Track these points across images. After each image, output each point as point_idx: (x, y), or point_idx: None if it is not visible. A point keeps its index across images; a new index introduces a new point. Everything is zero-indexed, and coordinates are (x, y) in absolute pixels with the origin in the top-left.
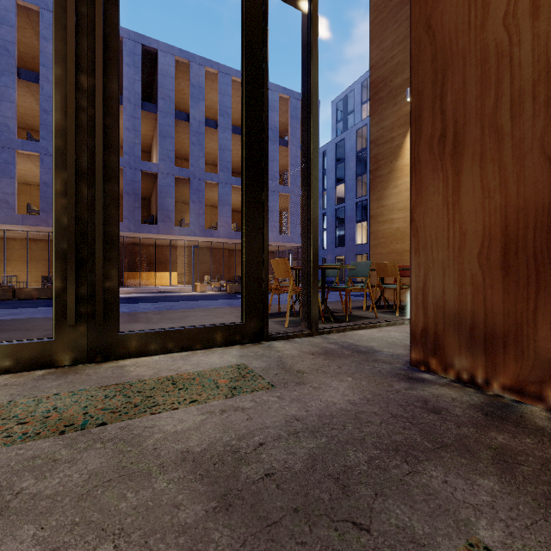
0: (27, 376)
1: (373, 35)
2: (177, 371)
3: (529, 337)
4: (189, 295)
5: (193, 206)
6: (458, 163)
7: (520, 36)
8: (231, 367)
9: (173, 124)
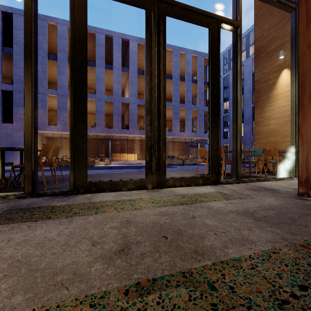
0: (142, 191)
1: (256, 22)
2: (195, 192)
3: None
4: None
5: None
6: None
7: None
8: (215, 192)
9: (136, 77)
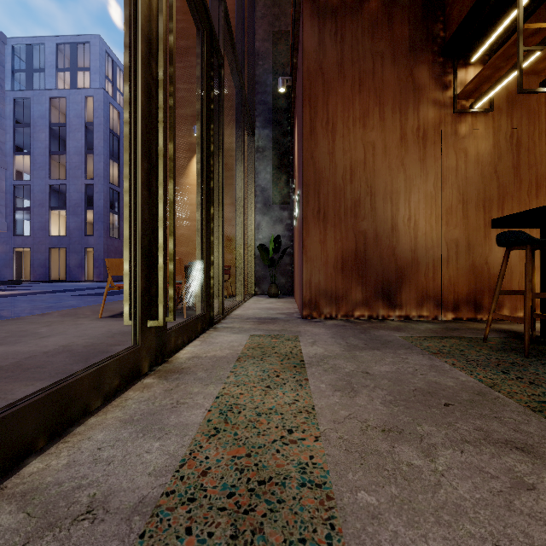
0: (155, 384)
1: None
2: (239, 346)
3: (350, 295)
4: None
5: None
6: (325, 225)
7: (347, 187)
8: (253, 337)
9: None
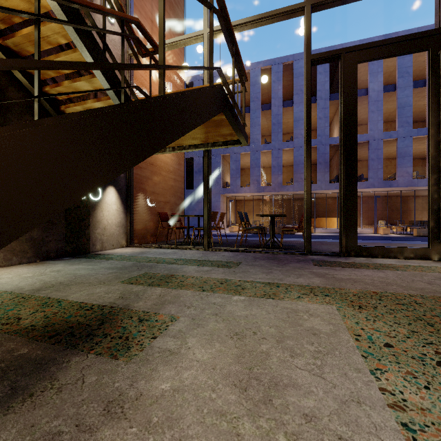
0: (427, 261)
1: None
2: None
3: None
4: (377, 236)
5: (371, 163)
6: None
7: None
8: None
9: None
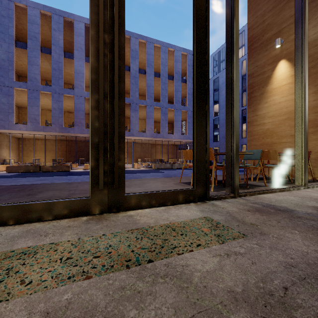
0: (78, 221)
1: (249, 9)
2: (168, 220)
3: None
4: (132, 170)
5: (132, 119)
6: None
7: None
8: (201, 219)
9: None
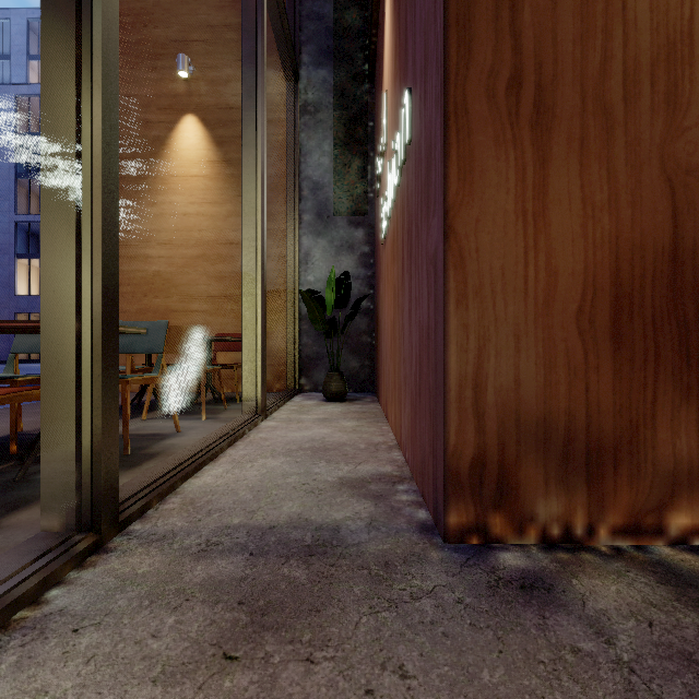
0: None
1: None
2: None
3: (647, 442)
4: None
5: None
6: (544, 142)
7: None
8: None
9: None
